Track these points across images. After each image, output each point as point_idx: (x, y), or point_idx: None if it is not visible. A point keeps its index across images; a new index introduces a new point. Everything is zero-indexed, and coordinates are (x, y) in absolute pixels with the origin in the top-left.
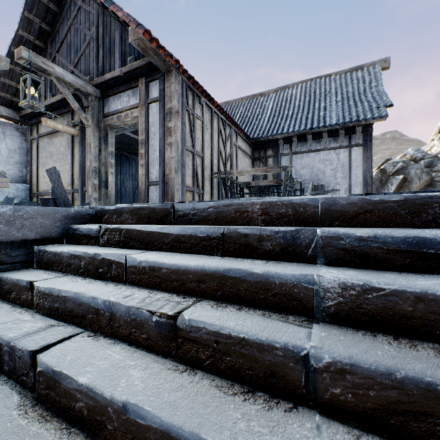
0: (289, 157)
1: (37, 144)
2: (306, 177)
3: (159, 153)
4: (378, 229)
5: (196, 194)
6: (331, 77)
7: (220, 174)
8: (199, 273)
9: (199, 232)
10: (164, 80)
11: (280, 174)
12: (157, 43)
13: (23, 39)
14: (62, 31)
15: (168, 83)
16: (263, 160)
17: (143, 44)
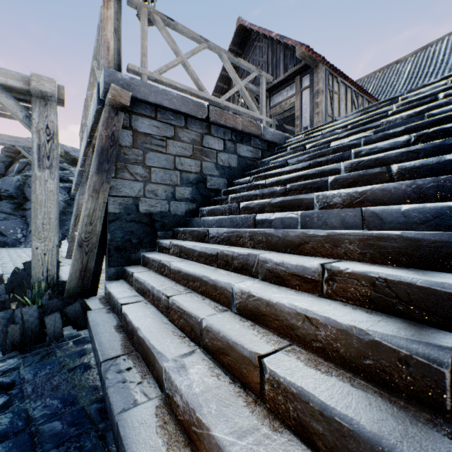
0: None
1: None
2: None
3: (309, 121)
4: (421, 89)
5: None
6: None
7: None
8: (352, 123)
9: (350, 118)
10: (313, 73)
11: None
12: (312, 51)
13: (223, 76)
14: None
15: (316, 74)
16: None
17: (303, 55)
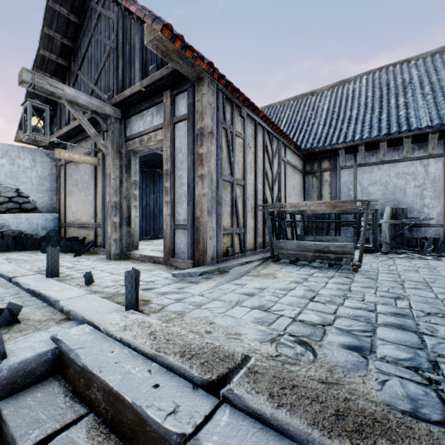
0: (352, 170)
1: (64, 170)
2: (377, 196)
3: (187, 188)
4: None
5: (236, 236)
6: (410, 62)
7: (267, 208)
8: None
9: None
10: (194, 91)
11: (340, 192)
12: (182, 42)
13: (45, 59)
14: (84, 44)
15: (199, 95)
16: (317, 174)
17: (163, 45)
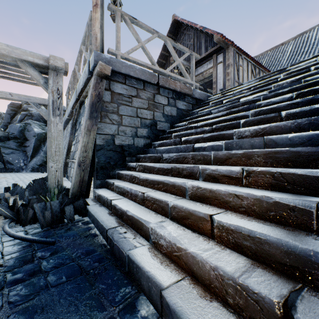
0: None
1: None
2: None
3: (222, 85)
4: (299, 64)
5: None
6: None
7: None
8: (254, 86)
9: (252, 83)
10: (225, 52)
11: None
12: (225, 38)
13: (162, 54)
14: None
15: (227, 53)
16: None
17: (219, 40)
